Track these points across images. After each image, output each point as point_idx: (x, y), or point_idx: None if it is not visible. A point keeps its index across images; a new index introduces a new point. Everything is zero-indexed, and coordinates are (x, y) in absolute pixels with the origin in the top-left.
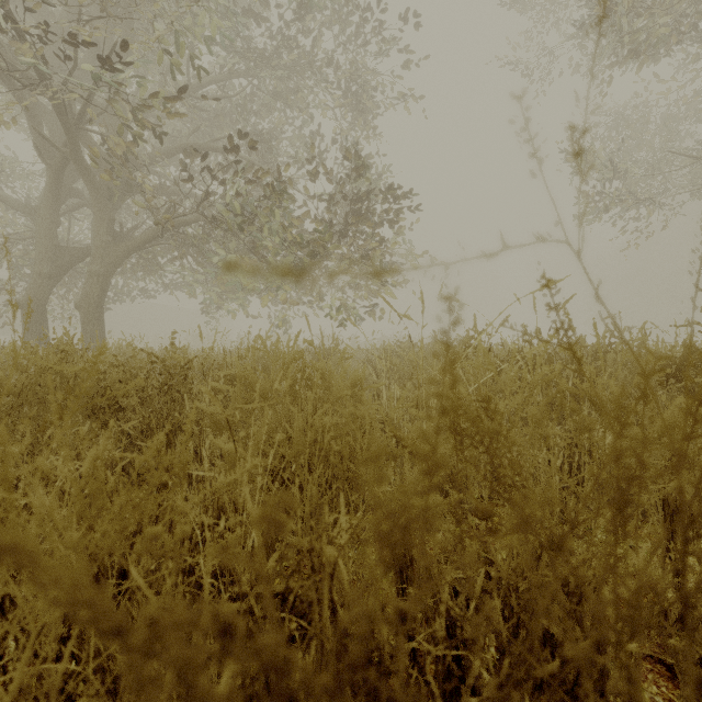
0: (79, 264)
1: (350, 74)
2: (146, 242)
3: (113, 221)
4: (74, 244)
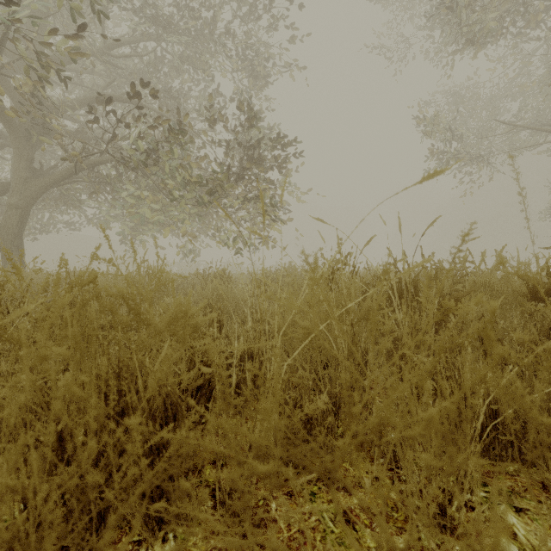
0: (5, 198)
1: (245, 42)
2: (63, 179)
3: (32, 159)
4: (1, 180)
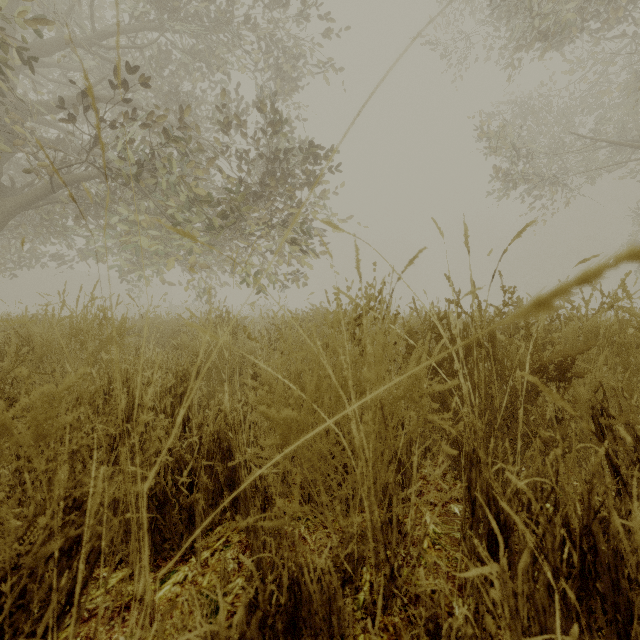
0: None
1: (269, 32)
2: (38, 199)
3: None
4: None
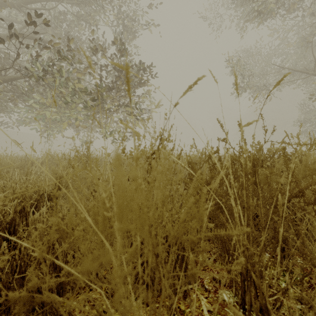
0: None
1: (119, 5)
2: None
3: None
4: None
